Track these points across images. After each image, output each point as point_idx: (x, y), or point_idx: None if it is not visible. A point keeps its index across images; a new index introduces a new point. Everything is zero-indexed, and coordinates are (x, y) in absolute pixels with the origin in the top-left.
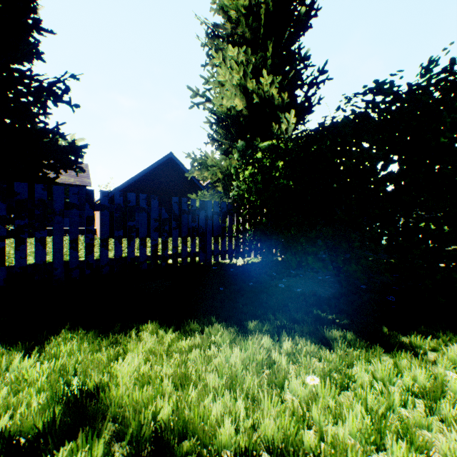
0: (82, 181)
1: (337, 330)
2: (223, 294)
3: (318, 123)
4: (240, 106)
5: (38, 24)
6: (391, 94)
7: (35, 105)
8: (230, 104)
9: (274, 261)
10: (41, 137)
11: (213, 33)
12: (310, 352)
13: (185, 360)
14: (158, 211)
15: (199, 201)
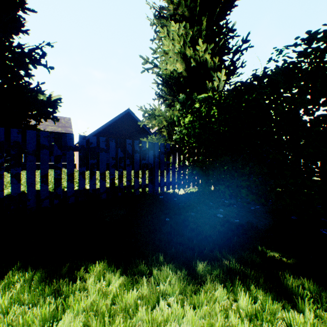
0: (66, 130)
1: (292, 276)
2: (169, 225)
3: (251, 74)
4: (181, 69)
5: (22, 4)
6: (325, 42)
7: (20, 68)
8: (172, 68)
9: (209, 191)
10: (23, 92)
11: (160, 15)
12: (274, 312)
13: (129, 326)
14: (115, 151)
15: (148, 143)
